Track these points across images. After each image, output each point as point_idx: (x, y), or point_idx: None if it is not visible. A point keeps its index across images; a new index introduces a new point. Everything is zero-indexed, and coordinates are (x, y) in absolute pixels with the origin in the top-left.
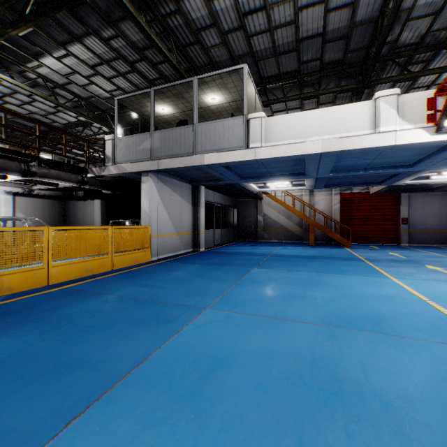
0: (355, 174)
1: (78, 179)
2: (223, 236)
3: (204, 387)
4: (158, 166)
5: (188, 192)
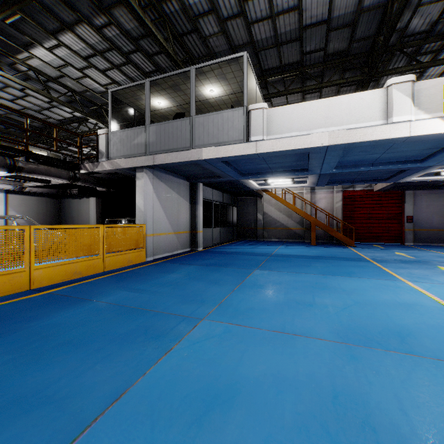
0: (360, 170)
1: (70, 176)
2: (222, 235)
3: (196, 440)
4: (154, 161)
5: (185, 189)
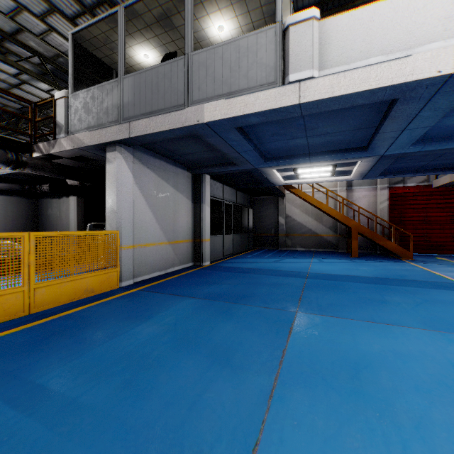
0: (452, 146)
1: (8, 158)
2: (236, 243)
3: None
4: (129, 132)
5: (186, 183)
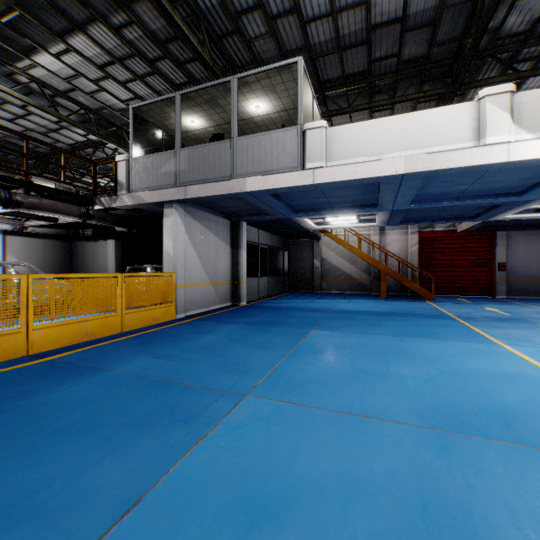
0: (443, 205)
1: (81, 212)
2: (271, 286)
3: None
4: (185, 194)
5: (225, 229)
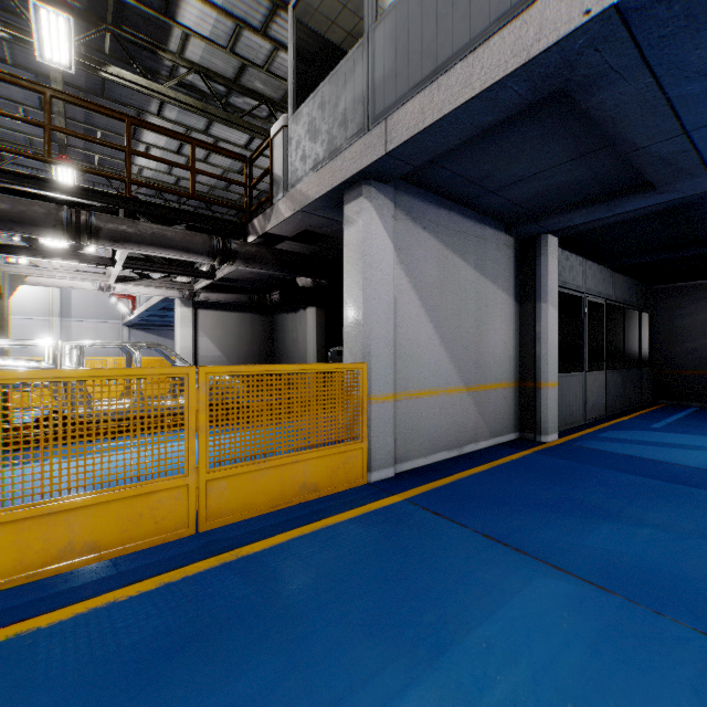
0: None
1: (212, 246)
2: (612, 391)
3: None
4: (386, 142)
5: (502, 258)
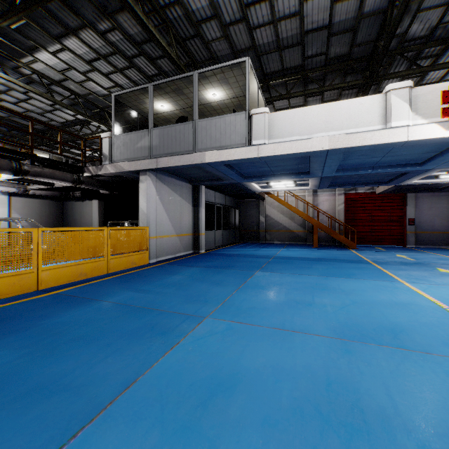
0: (361, 173)
1: (74, 179)
2: (225, 237)
3: (201, 420)
4: (157, 165)
5: (188, 192)
